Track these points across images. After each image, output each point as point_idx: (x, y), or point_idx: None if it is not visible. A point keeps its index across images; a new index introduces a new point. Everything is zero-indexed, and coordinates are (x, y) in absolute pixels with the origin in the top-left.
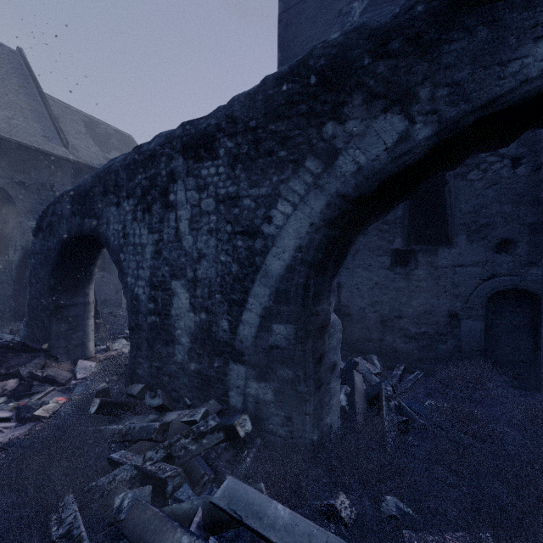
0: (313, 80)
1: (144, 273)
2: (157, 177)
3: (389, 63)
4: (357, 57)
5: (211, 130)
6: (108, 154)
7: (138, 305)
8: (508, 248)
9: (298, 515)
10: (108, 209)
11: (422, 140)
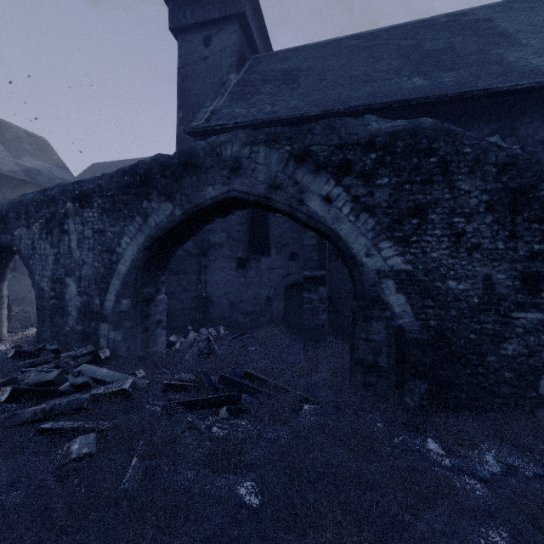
0: (138, 178)
1: (48, 273)
2: (56, 213)
3: (166, 180)
4: (155, 173)
5: (89, 191)
6: (19, 160)
7: (43, 293)
8: (295, 258)
9: (111, 371)
10: (20, 229)
11: (178, 216)
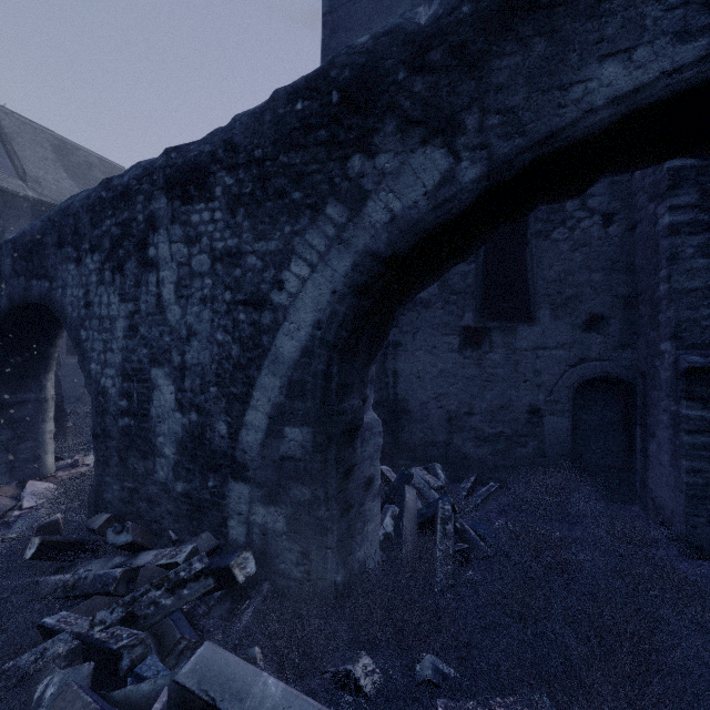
0: (335, 97)
1: (114, 358)
2: (132, 224)
3: (428, 79)
4: (390, 69)
5: (204, 160)
6: None
7: (106, 402)
8: (599, 326)
9: (294, 691)
10: (64, 266)
11: (470, 183)
